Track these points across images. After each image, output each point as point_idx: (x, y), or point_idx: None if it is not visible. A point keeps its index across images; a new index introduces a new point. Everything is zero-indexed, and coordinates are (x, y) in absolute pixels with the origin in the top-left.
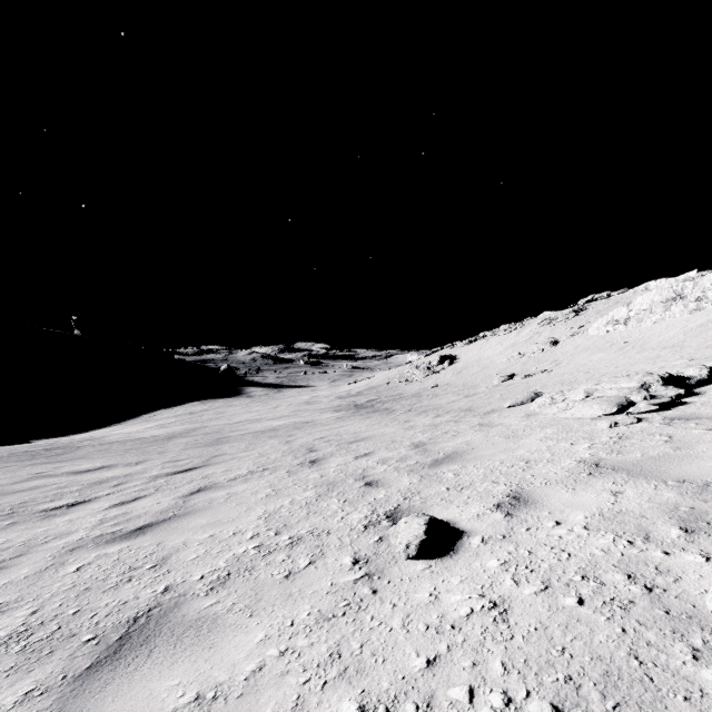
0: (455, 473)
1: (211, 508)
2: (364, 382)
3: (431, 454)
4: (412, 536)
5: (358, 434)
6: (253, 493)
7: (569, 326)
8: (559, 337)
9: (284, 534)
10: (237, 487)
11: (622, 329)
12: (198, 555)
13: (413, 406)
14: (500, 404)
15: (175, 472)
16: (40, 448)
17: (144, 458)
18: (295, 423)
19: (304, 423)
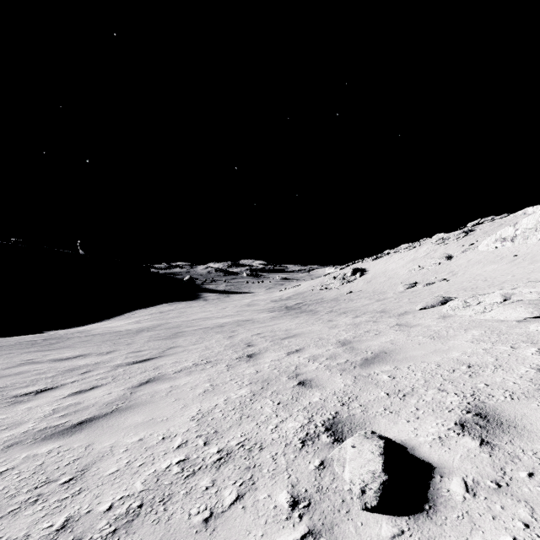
0: (390, 375)
1: (151, 403)
2: (292, 289)
3: (359, 352)
4: (366, 473)
5: (289, 331)
6: (192, 387)
7: (460, 244)
8: (452, 253)
9: (213, 445)
10: (180, 380)
11: (509, 245)
12: (118, 468)
13: (333, 308)
14: (410, 307)
15: (134, 362)
16: (40, 338)
17: (114, 349)
18: (238, 321)
19: (245, 321)
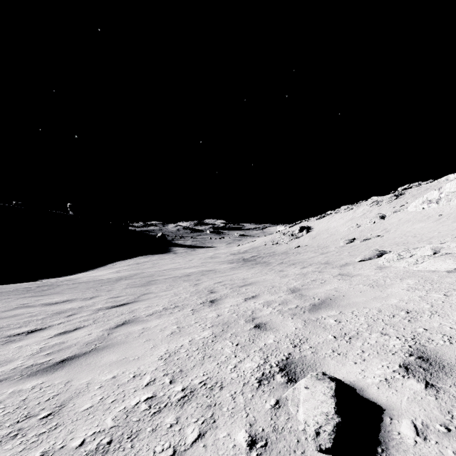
0: (336, 319)
1: (125, 343)
2: (248, 244)
3: (307, 299)
4: (320, 414)
5: (246, 280)
6: (161, 329)
7: (392, 205)
8: (385, 213)
9: (178, 383)
10: (151, 322)
11: (434, 207)
12: (92, 404)
13: (283, 260)
14: (350, 259)
15: (113, 306)
16: (35, 286)
17: (96, 295)
18: (202, 271)
19: (208, 271)
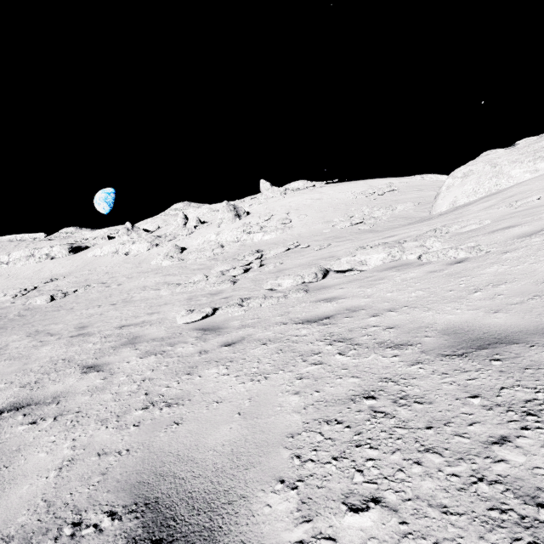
0: None
1: None
2: None
3: None
4: None
5: None
6: None
7: None
8: None
9: None
10: None
11: (6, 267)
12: None
13: None
14: None
15: None
16: None
17: None
18: None
19: None
